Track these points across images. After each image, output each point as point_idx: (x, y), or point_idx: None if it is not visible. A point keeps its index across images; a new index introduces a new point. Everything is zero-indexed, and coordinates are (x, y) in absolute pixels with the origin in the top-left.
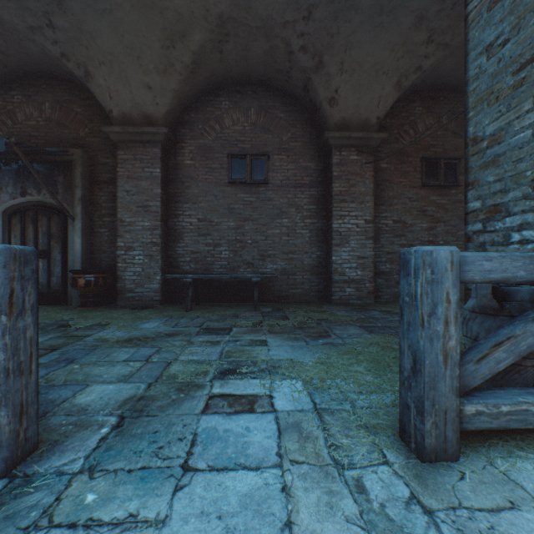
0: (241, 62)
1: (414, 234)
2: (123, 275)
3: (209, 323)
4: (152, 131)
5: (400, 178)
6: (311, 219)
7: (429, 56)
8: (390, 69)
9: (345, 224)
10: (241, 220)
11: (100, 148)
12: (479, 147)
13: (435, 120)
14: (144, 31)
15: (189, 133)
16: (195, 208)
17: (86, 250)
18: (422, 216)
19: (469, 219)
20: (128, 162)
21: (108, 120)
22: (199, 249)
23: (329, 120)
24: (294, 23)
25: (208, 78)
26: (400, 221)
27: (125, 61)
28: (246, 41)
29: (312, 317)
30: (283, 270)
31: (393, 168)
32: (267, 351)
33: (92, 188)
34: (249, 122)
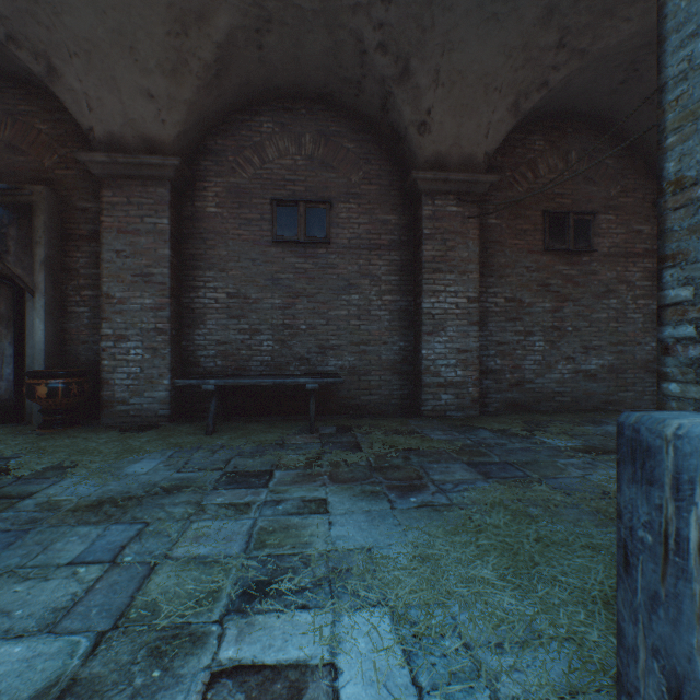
0: (291, 64)
1: (533, 318)
2: (110, 378)
3: (237, 460)
4: (155, 162)
5: (514, 238)
6: (392, 296)
7: (559, 67)
8: (504, 84)
9: (439, 304)
10: (291, 296)
11: (77, 185)
12: (688, 195)
13: (562, 160)
14: (139, 6)
15: (214, 166)
16: (223, 277)
17: (54, 340)
18: (544, 292)
19: (667, 316)
20: (119, 207)
21: (89, 144)
22: (229, 338)
23: (417, 154)
24: (369, 7)
25: (241, 87)
26: (515, 299)
27: (111, 52)
28: (298, 32)
29: (396, 445)
30: (352, 368)
31: (505, 225)
32: (327, 528)
33: (64, 245)
34: (302, 153)
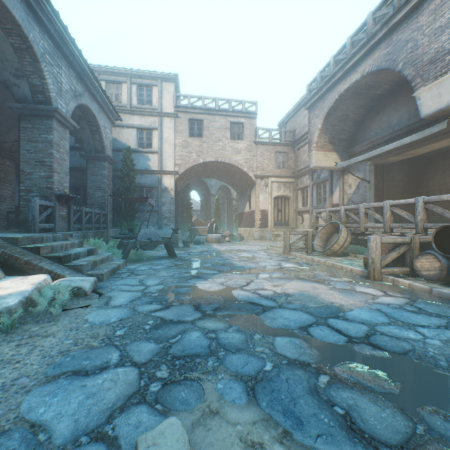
0: None
1: None
2: None
3: None
4: None
5: None
6: None
7: None
8: None
9: None
10: None
11: None
12: (25, 173)
13: None
14: None
15: None
16: None
17: None
18: None
19: (21, 191)
20: None
21: None
22: None
23: None
24: None
25: None
26: None
27: None
28: None
29: None
30: None
31: None
32: None
33: None
34: None
